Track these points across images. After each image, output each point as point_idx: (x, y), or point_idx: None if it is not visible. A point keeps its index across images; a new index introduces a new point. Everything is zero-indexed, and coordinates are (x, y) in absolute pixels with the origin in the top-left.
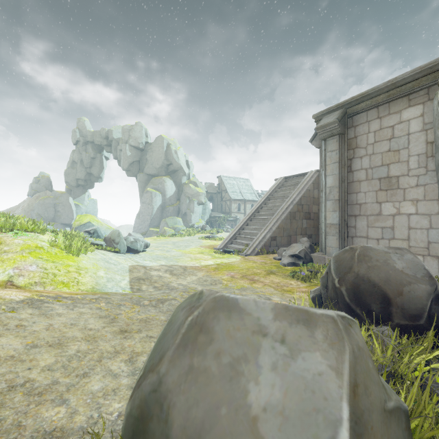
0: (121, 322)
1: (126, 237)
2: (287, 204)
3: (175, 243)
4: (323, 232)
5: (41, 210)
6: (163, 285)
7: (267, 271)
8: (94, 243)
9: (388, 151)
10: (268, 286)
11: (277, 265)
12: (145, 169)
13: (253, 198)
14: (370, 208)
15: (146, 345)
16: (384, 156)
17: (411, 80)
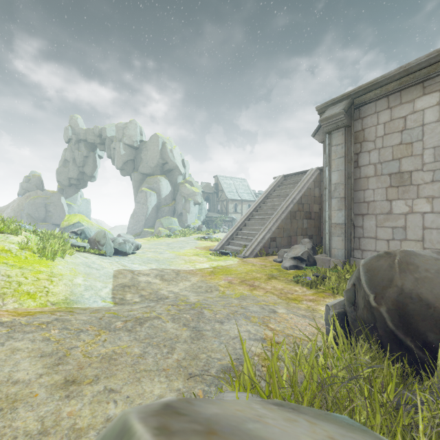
0: (72, 363)
1: (114, 238)
2: (287, 202)
3: (170, 244)
4: (327, 233)
5: (31, 210)
6: (151, 293)
7: (267, 275)
8: (75, 245)
9: (400, 144)
10: (270, 293)
11: (278, 268)
12: (139, 168)
13: (250, 198)
14: (379, 206)
15: (99, 409)
16: (395, 149)
17: (427, 65)
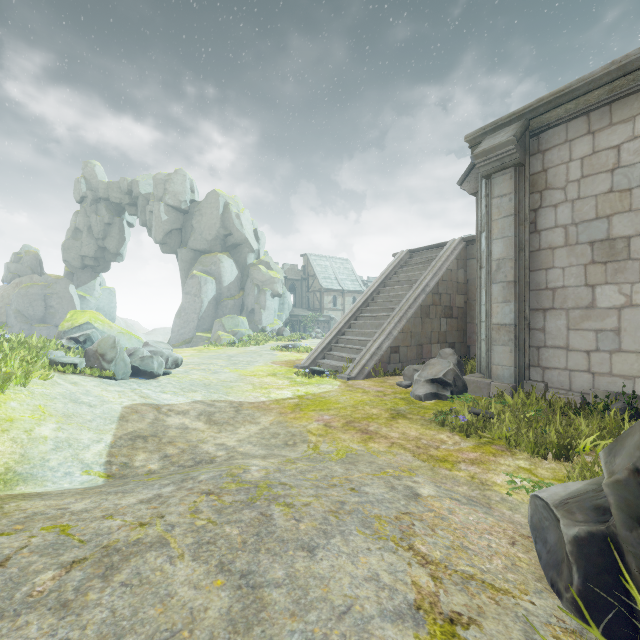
0: None
1: (134, 349)
2: (416, 292)
3: (232, 358)
4: (483, 339)
5: (22, 304)
6: (184, 451)
7: (390, 410)
8: (58, 362)
9: (609, 191)
10: (399, 447)
11: (405, 397)
12: (189, 241)
13: (355, 288)
14: (572, 295)
15: None
16: (601, 201)
17: None
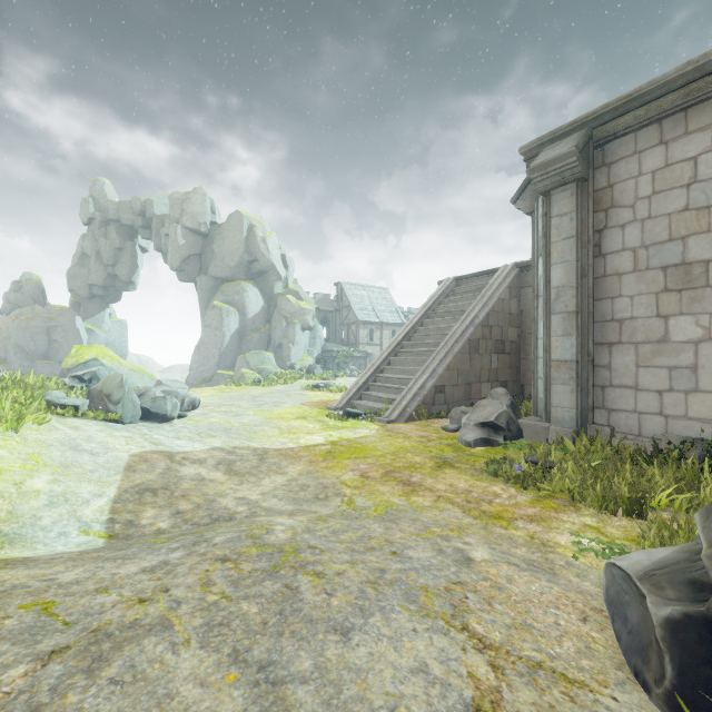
0: None
1: (145, 389)
2: (464, 324)
3: (257, 398)
4: (540, 378)
5: (23, 338)
6: (200, 506)
7: (435, 459)
8: (57, 404)
9: (684, 209)
10: (447, 502)
11: (452, 443)
12: (210, 268)
13: (395, 320)
14: (642, 327)
15: None
16: (675, 220)
17: None
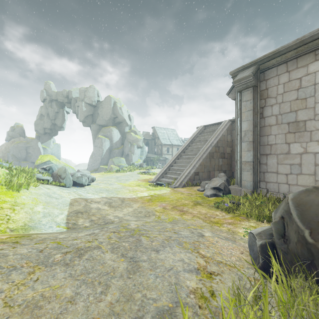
0: None
1: (73, 173)
2: (207, 146)
3: (118, 177)
4: (238, 169)
5: (15, 152)
6: (100, 218)
7: (193, 202)
8: (40, 179)
9: (296, 99)
10: (197, 217)
11: (201, 196)
12: (97, 120)
13: (178, 143)
14: (279, 148)
15: None
16: (292, 103)
17: (318, 37)
